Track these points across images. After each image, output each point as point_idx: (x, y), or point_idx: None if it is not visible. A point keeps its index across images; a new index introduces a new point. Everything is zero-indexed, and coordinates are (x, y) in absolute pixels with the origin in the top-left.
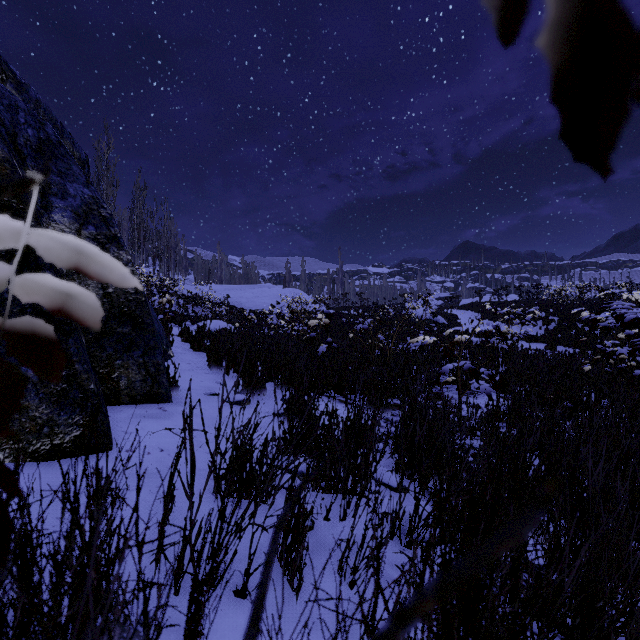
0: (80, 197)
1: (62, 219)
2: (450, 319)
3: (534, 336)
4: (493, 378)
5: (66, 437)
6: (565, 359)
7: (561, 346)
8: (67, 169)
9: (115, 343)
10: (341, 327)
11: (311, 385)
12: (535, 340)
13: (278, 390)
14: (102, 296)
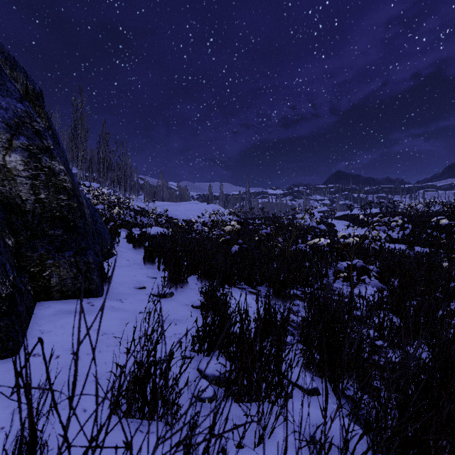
0: (12, 110)
1: None
2: (330, 226)
3: (396, 239)
4: (381, 274)
5: None
6: (425, 257)
7: (418, 246)
8: (0, 84)
9: (47, 244)
10: (249, 232)
11: (226, 279)
12: (397, 242)
13: (198, 283)
14: (34, 201)
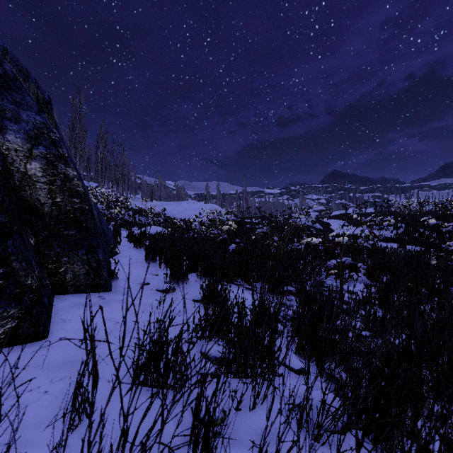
0: (32, 122)
1: (15, 140)
2: (325, 225)
3: (389, 238)
4: (368, 271)
5: (0, 329)
6: (415, 255)
7: (409, 245)
8: (21, 99)
9: (62, 243)
10: (246, 231)
11: (224, 276)
12: (389, 241)
13: (198, 279)
14: (51, 204)
